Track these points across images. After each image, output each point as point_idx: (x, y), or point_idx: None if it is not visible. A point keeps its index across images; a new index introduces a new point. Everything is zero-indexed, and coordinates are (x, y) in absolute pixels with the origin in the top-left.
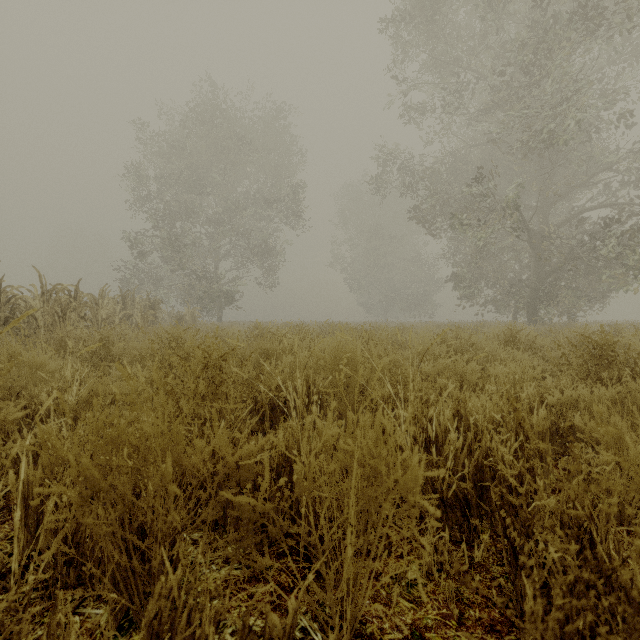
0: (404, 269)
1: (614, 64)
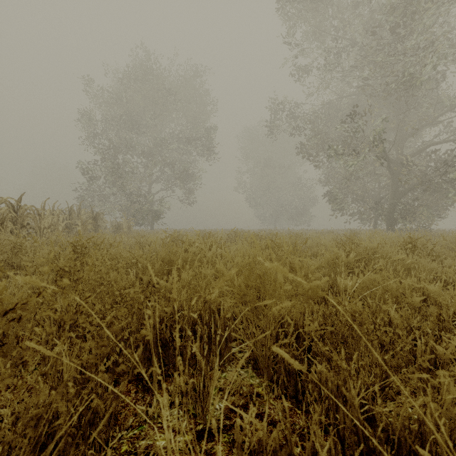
0: (289, 190)
1: (455, 29)
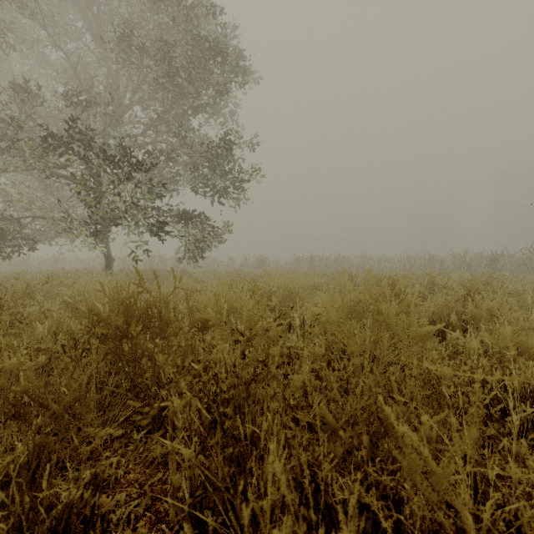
0: None
1: None
